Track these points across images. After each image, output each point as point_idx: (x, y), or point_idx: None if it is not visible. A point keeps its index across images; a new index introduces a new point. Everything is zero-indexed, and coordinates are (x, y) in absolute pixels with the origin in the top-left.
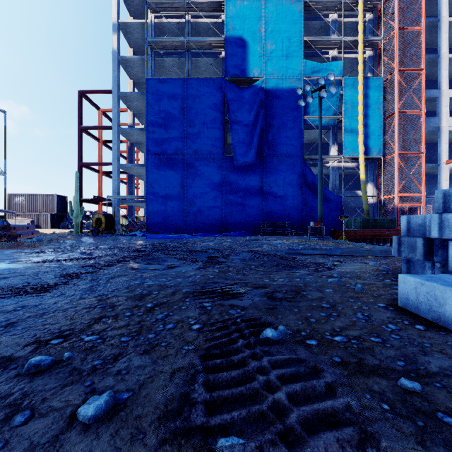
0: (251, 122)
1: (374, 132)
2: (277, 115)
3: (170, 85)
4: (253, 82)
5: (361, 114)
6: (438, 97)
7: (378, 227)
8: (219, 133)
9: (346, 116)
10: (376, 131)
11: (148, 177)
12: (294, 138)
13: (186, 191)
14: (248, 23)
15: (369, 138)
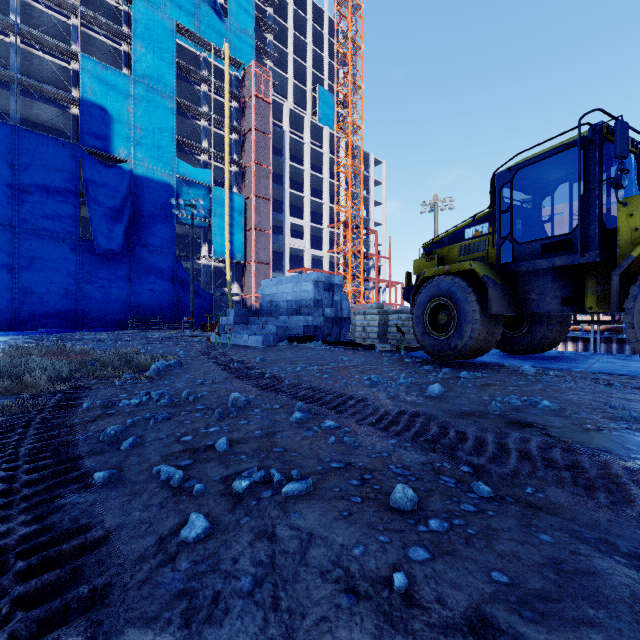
0: (117, 206)
1: (238, 240)
2: (148, 205)
3: None
4: (119, 160)
5: (227, 223)
6: (283, 220)
7: None
8: (73, 209)
9: (216, 221)
10: (239, 239)
11: None
12: (167, 233)
13: (19, 275)
14: (113, 95)
15: (234, 245)
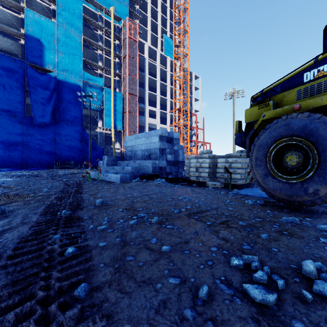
0: (47, 97)
1: (119, 118)
2: (66, 97)
3: None
4: (49, 71)
5: (112, 108)
6: (145, 108)
7: None
8: (20, 98)
9: (106, 107)
10: (119, 118)
11: None
12: (77, 113)
13: None
14: (44, 33)
15: (116, 121)
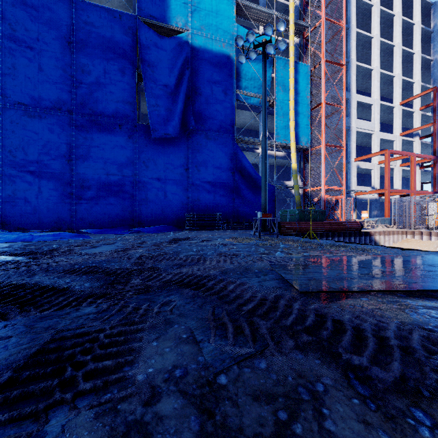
0: (173, 83)
1: (303, 121)
2: (206, 82)
3: (47, 2)
4: (176, 35)
5: (292, 98)
6: (348, 99)
7: (312, 219)
8: (129, 90)
9: (278, 98)
10: (304, 119)
11: (5, 139)
12: (226, 114)
13: (76, 167)
14: None
15: (298, 126)
